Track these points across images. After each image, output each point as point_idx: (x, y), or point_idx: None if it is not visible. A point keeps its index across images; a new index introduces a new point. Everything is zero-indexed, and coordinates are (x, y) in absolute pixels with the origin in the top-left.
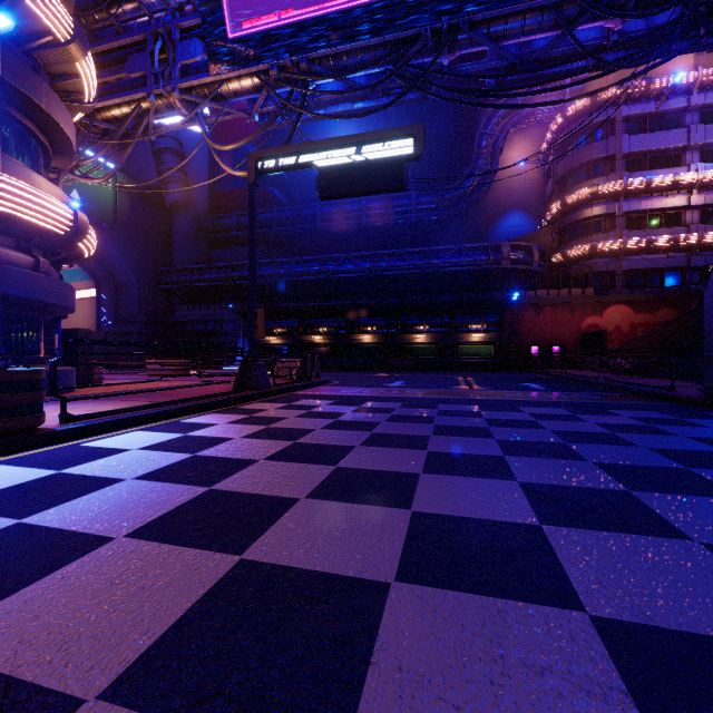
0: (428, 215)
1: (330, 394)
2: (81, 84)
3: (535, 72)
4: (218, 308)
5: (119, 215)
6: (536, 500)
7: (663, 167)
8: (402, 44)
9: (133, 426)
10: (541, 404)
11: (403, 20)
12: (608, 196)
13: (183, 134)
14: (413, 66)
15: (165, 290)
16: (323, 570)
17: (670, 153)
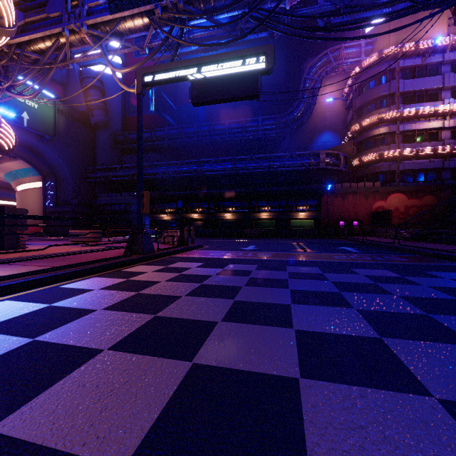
0: (269, 133)
1: (200, 257)
2: None
3: (353, 17)
4: (128, 195)
5: (58, 130)
6: None
7: (426, 101)
8: None
9: (8, 293)
10: (368, 266)
11: None
12: (390, 120)
13: (104, 77)
14: (264, 9)
15: (91, 182)
16: None
17: (431, 92)
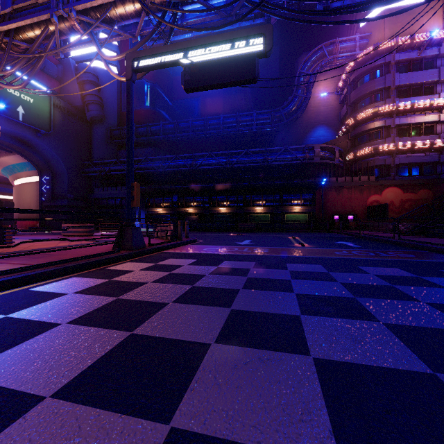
0: (264, 127)
1: (194, 253)
2: None
3: (354, 0)
4: (123, 189)
5: (54, 125)
6: None
7: (422, 95)
8: None
9: None
10: (375, 263)
11: None
12: (385, 114)
13: (99, 72)
14: None
15: (87, 177)
16: None
17: (426, 85)
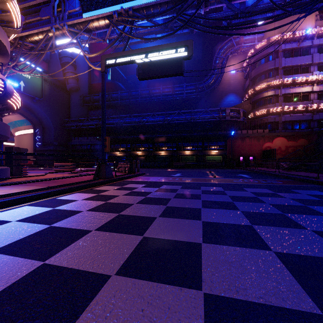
0: (191, 95)
1: (144, 181)
2: (11, 16)
3: (247, 19)
4: (92, 138)
5: (44, 94)
6: (299, 275)
7: (300, 73)
8: (181, 1)
9: (25, 202)
10: (254, 186)
11: None
12: (275, 86)
13: (75, 56)
14: (186, 14)
15: (67, 130)
16: None
17: (303, 66)
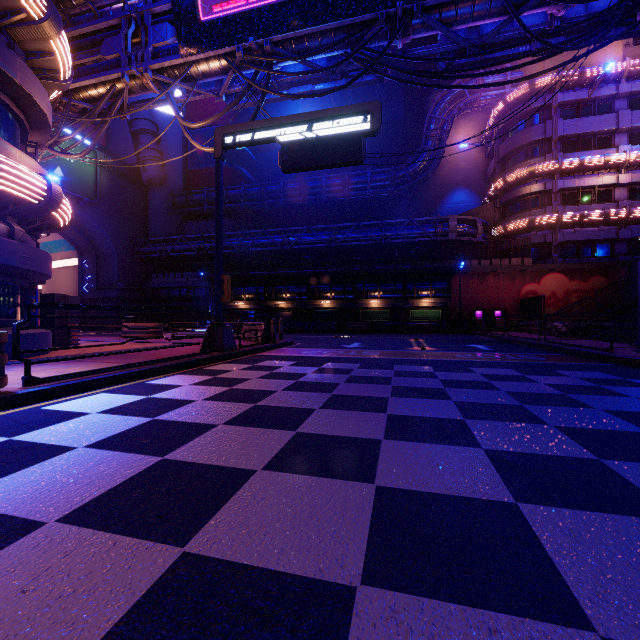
0: (382, 192)
1: (292, 355)
2: (56, 62)
3: (482, 56)
4: (191, 275)
5: (100, 191)
6: (506, 471)
7: (594, 149)
8: (360, 27)
9: (98, 387)
10: (491, 365)
11: (361, 5)
12: (545, 175)
13: (159, 117)
14: (370, 49)
15: (142, 259)
16: (277, 569)
17: (600, 136)
